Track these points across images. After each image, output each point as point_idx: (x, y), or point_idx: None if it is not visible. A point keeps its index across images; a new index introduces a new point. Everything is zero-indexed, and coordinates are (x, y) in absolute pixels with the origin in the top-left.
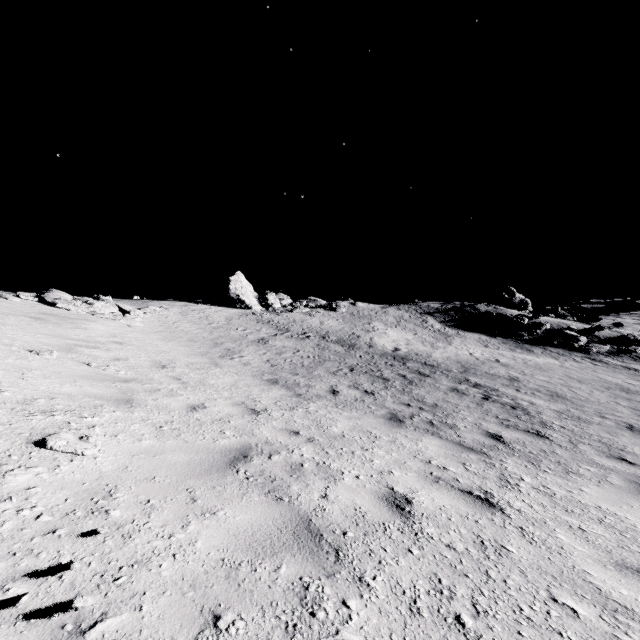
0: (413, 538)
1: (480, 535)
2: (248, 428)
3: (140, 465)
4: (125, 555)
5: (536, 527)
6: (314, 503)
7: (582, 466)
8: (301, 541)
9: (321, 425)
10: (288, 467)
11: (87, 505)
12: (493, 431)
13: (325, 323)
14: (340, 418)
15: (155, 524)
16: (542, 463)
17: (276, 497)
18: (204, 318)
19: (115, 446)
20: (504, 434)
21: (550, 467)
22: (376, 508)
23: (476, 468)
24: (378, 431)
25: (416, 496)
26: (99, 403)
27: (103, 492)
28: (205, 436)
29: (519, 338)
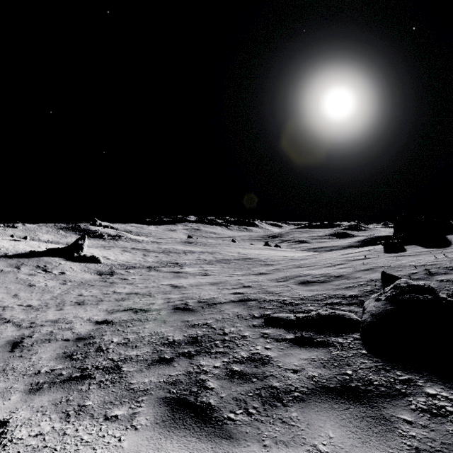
0: None
1: None
2: None
3: None
4: None
5: None
6: None
7: None
8: None
9: None
10: None
11: None
12: None
13: (16, 233)
14: None
15: None
16: None
17: None
18: None
19: None
20: None
21: None
22: None
23: None
24: None
25: None
26: None
27: None
28: None
29: (90, 236)
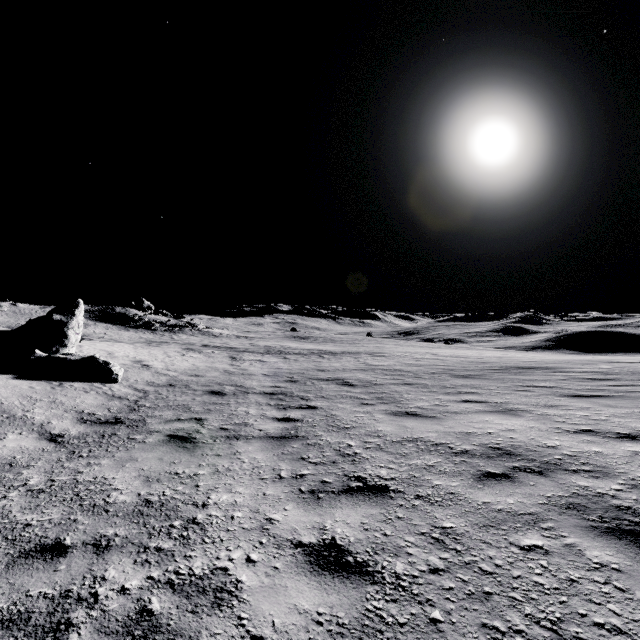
0: None
1: None
2: None
3: None
4: None
5: None
6: None
7: None
8: None
9: None
10: None
11: None
12: None
13: None
14: None
15: None
16: None
17: None
18: None
19: None
20: None
21: None
22: None
23: None
24: None
25: None
26: None
27: None
28: None
29: (129, 325)
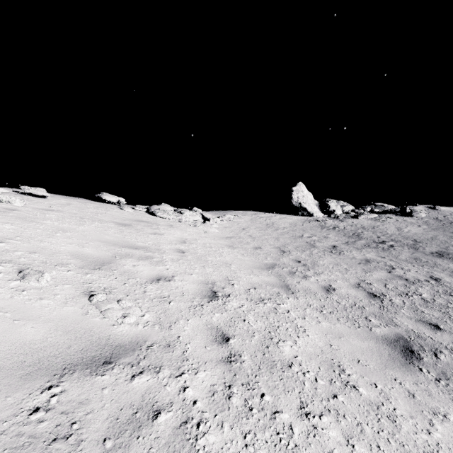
0: None
1: None
2: None
3: None
4: None
5: None
6: None
7: None
8: None
9: None
10: None
11: None
12: None
13: (404, 230)
14: None
15: None
16: None
17: None
18: (270, 224)
19: None
20: None
21: None
22: None
23: None
24: None
25: None
26: None
27: None
28: None
29: None
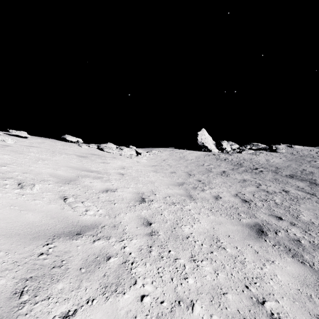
0: None
1: None
2: None
3: None
4: None
5: None
6: None
7: None
8: None
9: None
10: None
11: None
12: None
13: (270, 160)
14: None
15: None
16: None
17: None
18: (182, 157)
19: None
20: None
21: None
22: None
23: None
24: None
25: None
26: None
27: None
28: None
29: None
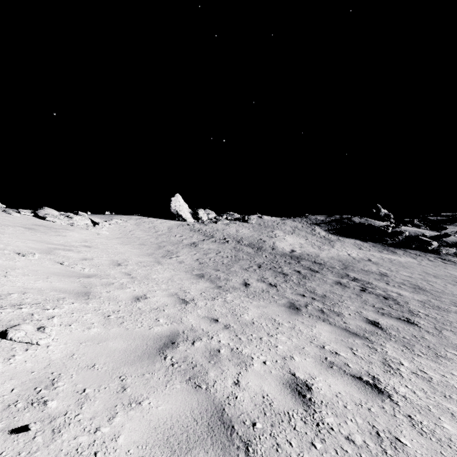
0: (315, 429)
1: (375, 425)
2: (178, 316)
3: (85, 352)
4: (49, 454)
5: (423, 415)
6: (227, 390)
7: (449, 350)
8: (214, 434)
9: (235, 313)
10: (207, 353)
11: (29, 395)
12: (372, 318)
13: (240, 231)
14: (250, 307)
15: (85, 416)
16: (415, 347)
17: (195, 384)
18: (152, 228)
19: (67, 335)
20: (381, 321)
21: (422, 351)
22: (281, 395)
23: (362, 353)
24: (280, 318)
25: (315, 382)
26: (62, 296)
27: (47, 381)
28: (143, 324)
29: (385, 242)
